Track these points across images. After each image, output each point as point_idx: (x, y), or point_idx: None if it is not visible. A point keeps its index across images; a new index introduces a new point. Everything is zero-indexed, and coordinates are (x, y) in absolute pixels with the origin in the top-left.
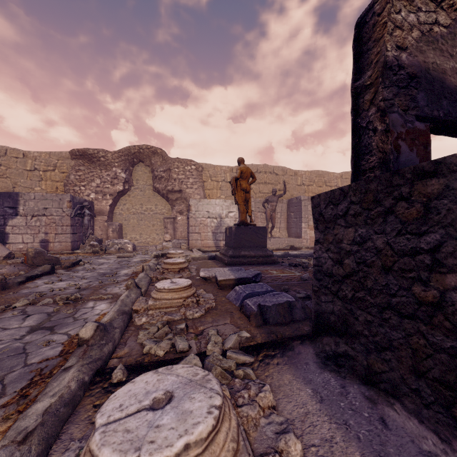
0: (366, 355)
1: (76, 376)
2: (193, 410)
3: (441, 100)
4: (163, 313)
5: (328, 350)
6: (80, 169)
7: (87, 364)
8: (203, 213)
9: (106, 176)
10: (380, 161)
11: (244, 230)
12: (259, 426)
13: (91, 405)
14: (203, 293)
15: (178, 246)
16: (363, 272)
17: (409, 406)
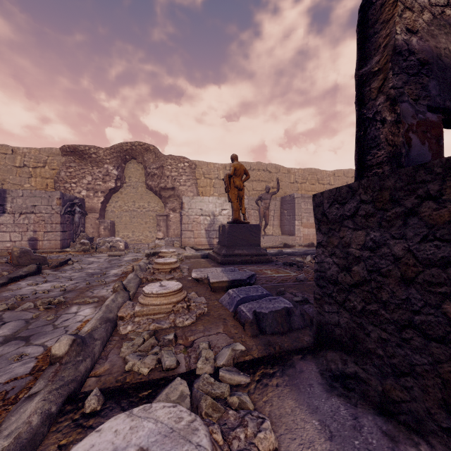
0: (381, 379)
1: (39, 408)
2: None
3: None
4: (151, 321)
5: (334, 369)
6: (71, 166)
7: (56, 389)
8: (196, 211)
9: (98, 173)
10: (389, 156)
11: (238, 228)
12: None
13: (54, 446)
14: (195, 297)
15: (170, 244)
16: (377, 282)
17: (438, 448)
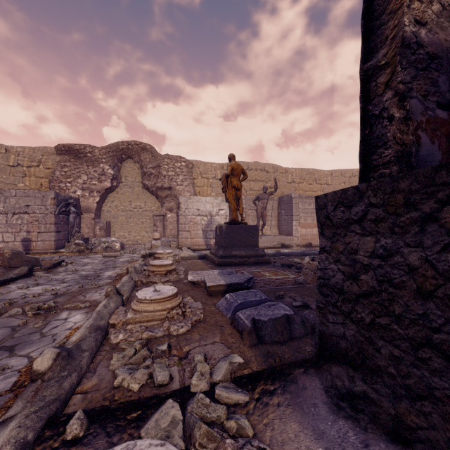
0: (394, 401)
1: (13, 436)
2: None
3: None
4: (144, 328)
5: (340, 387)
6: (66, 165)
7: (35, 412)
8: (193, 211)
9: (93, 173)
10: (397, 155)
11: (235, 229)
12: None
13: None
14: (191, 302)
15: (167, 244)
16: (388, 293)
17: None
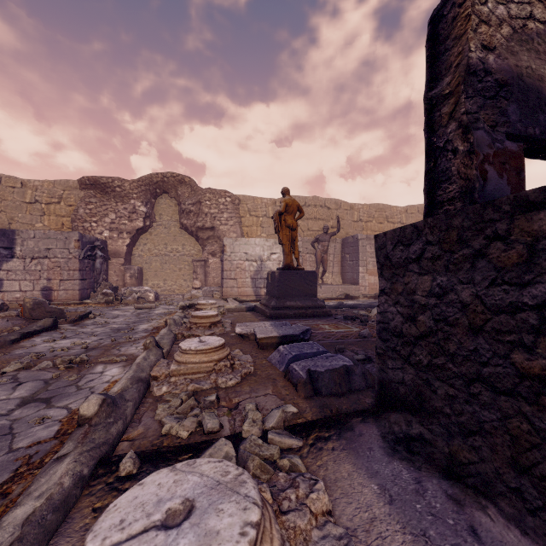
0: (448, 440)
1: (71, 469)
2: (220, 530)
3: (537, 114)
4: (189, 381)
5: (397, 432)
6: (91, 201)
7: (87, 451)
8: (240, 255)
9: (123, 210)
10: (461, 191)
11: (290, 275)
12: (311, 542)
13: (89, 509)
14: (240, 355)
15: (209, 295)
16: (444, 332)
17: (507, 510)
